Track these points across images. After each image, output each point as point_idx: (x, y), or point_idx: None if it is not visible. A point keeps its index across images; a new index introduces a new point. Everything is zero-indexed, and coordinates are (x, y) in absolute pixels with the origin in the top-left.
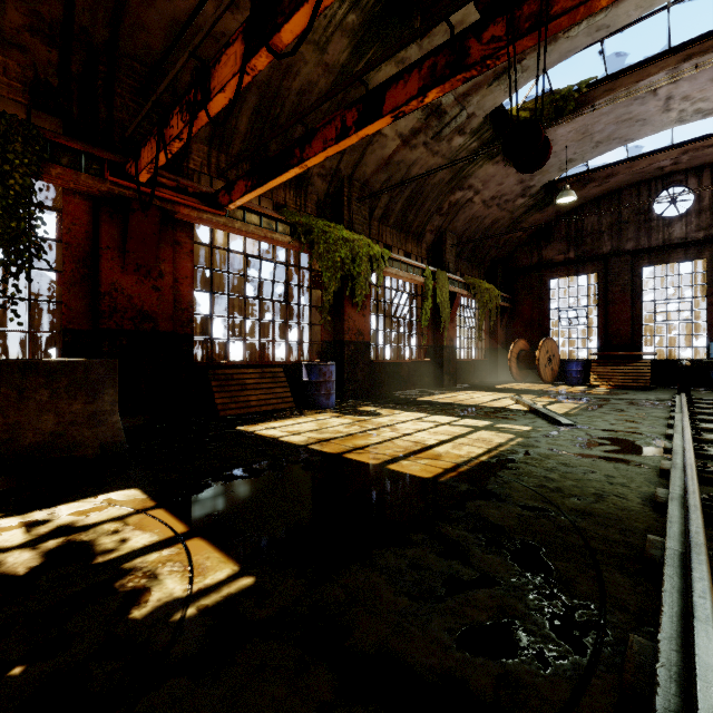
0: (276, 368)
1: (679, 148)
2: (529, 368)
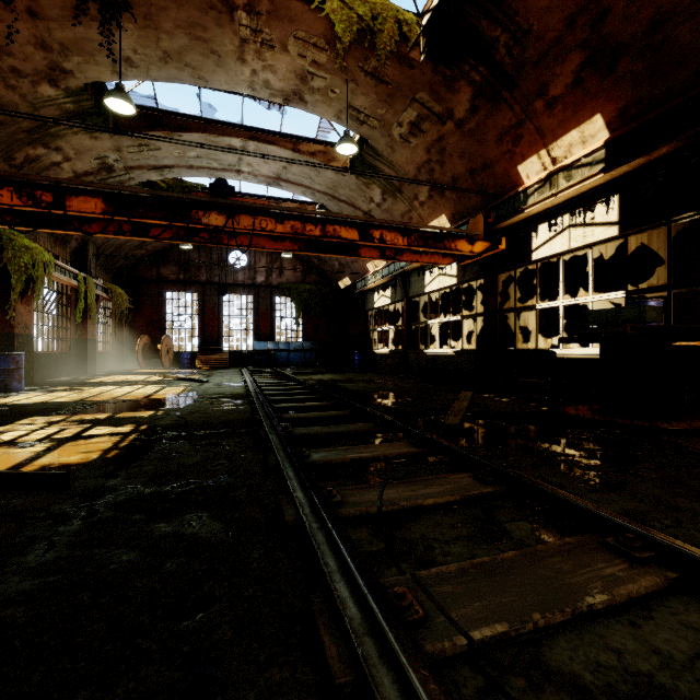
0: None
1: None
2: (153, 357)
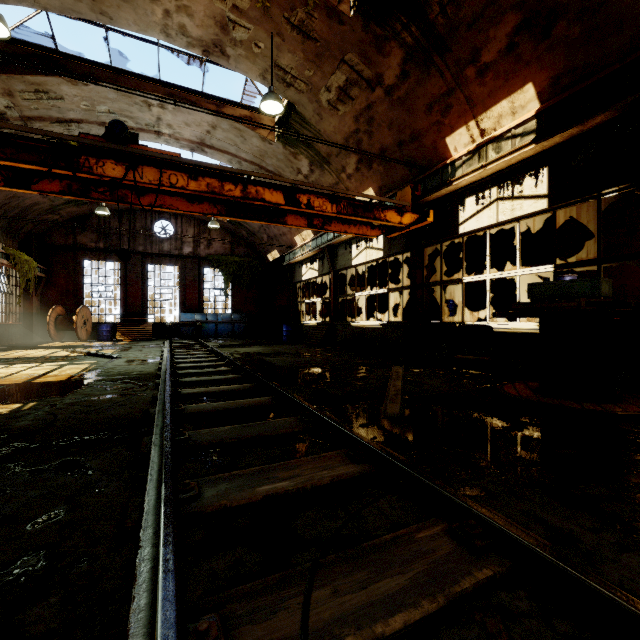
0: None
1: None
2: (67, 329)
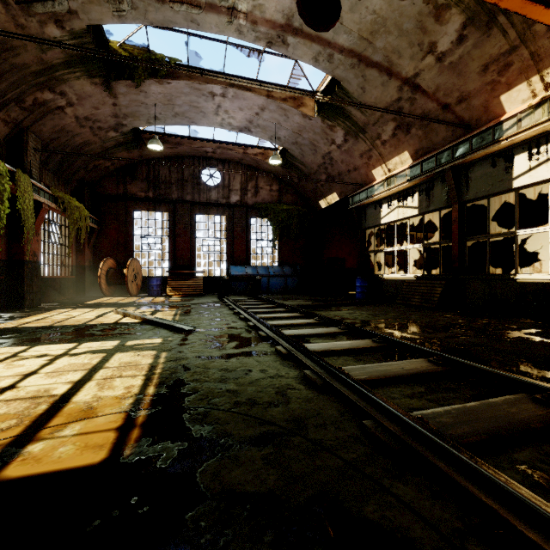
0: None
1: (216, 143)
2: (118, 283)
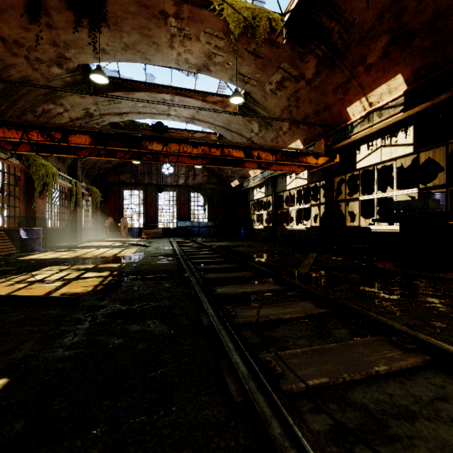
0: (1, 231)
1: None
2: (115, 231)
